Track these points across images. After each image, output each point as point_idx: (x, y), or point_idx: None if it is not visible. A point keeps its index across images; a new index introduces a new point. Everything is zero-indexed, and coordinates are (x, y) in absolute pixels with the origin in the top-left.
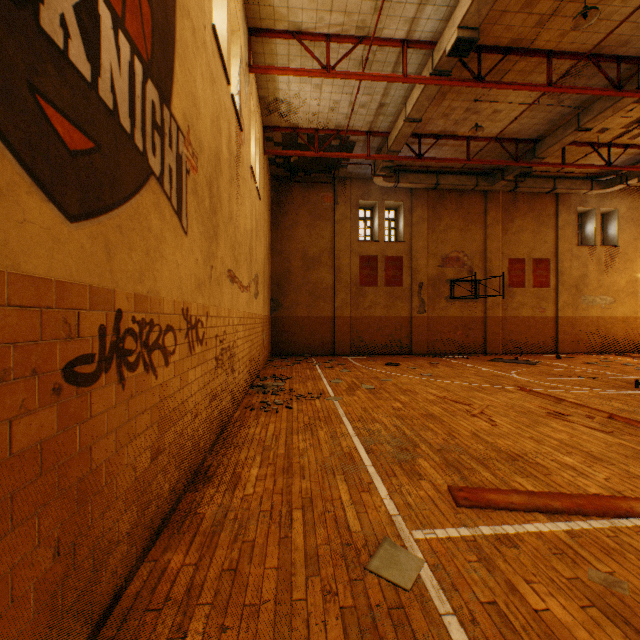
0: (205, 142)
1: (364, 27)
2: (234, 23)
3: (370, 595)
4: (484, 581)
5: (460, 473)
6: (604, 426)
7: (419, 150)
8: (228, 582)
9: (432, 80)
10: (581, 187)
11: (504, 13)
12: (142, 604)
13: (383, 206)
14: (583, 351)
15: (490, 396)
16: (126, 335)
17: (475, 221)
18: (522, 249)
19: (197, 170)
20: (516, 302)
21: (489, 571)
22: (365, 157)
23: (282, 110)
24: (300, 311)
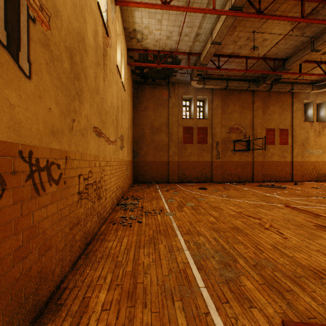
0: (63, 12)
1: None
2: None
3: None
4: None
5: (283, 297)
6: None
7: (218, 64)
8: None
9: (231, 12)
10: (307, 88)
11: None
12: None
13: (196, 99)
14: (307, 180)
15: (269, 211)
16: None
17: (247, 107)
18: (273, 123)
19: (49, 27)
20: (270, 153)
21: None
22: (187, 67)
23: (138, 37)
24: (149, 158)
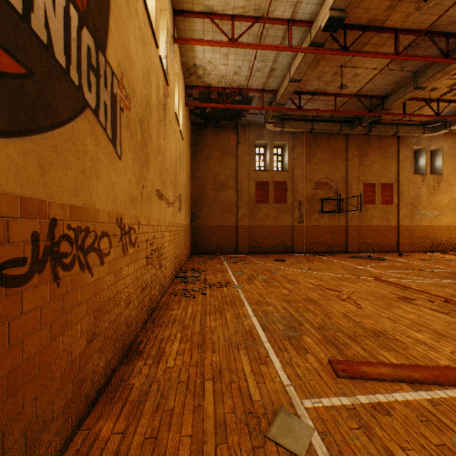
0: (137, 88)
1: (260, 9)
2: (162, 4)
3: None
4: (366, 448)
5: (337, 348)
6: (442, 308)
7: (299, 103)
8: (149, 450)
9: (310, 49)
10: (416, 131)
11: None
12: None
13: (273, 145)
14: (417, 250)
15: (354, 284)
16: (61, 240)
17: (339, 156)
18: (373, 176)
19: (130, 109)
20: (369, 215)
21: (369, 438)
22: (260, 108)
23: (199, 73)
24: (212, 221)
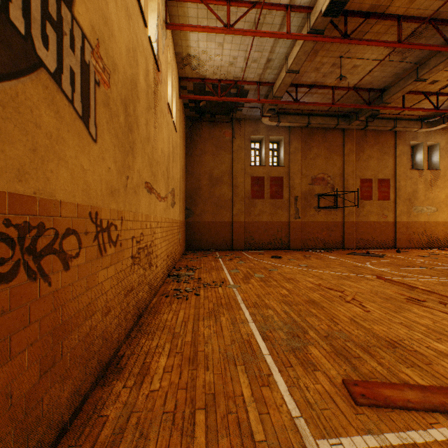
0: (119, 64)
1: None
2: None
3: None
4: None
5: (350, 362)
6: None
7: (296, 96)
8: None
9: (309, 37)
10: (414, 126)
11: None
12: None
13: (268, 140)
14: (414, 246)
15: (356, 284)
16: None
17: (336, 151)
18: (370, 172)
19: (109, 86)
20: (366, 211)
21: None
22: (256, 101)
23: (193, 64)
24: (207, 217)
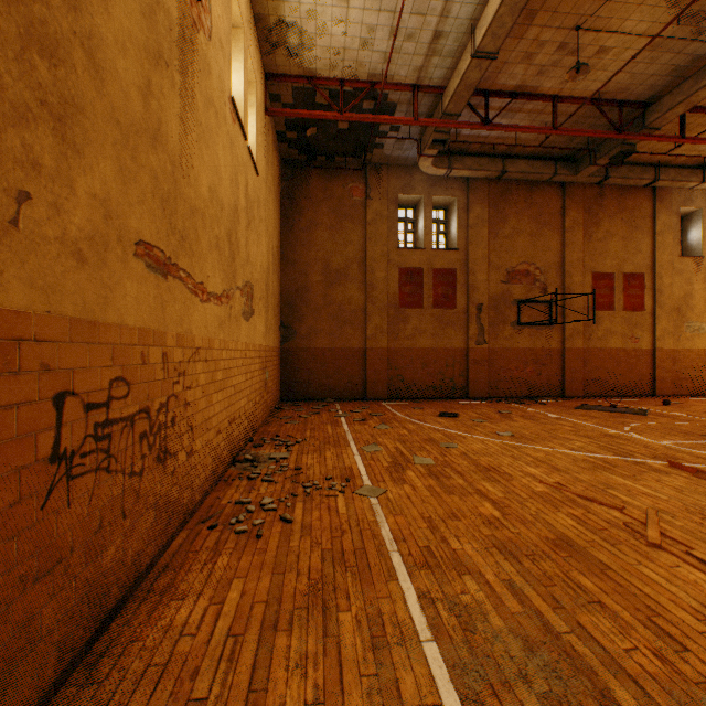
0: None
1: None
2: None
3: None
4: None
5: None
6: None
7: (486, 113)
8: None
9: None
10: (690, 178)
11: None
12: None
13: (430, 202)
14: (687, 393)
15: (638, 483)
16: None
17: (550, 224)
18: (610, 261)
19: None
20: (602, 330)
21: None
22: (411, 121)
23: (291, 43)
24: (320, 341)
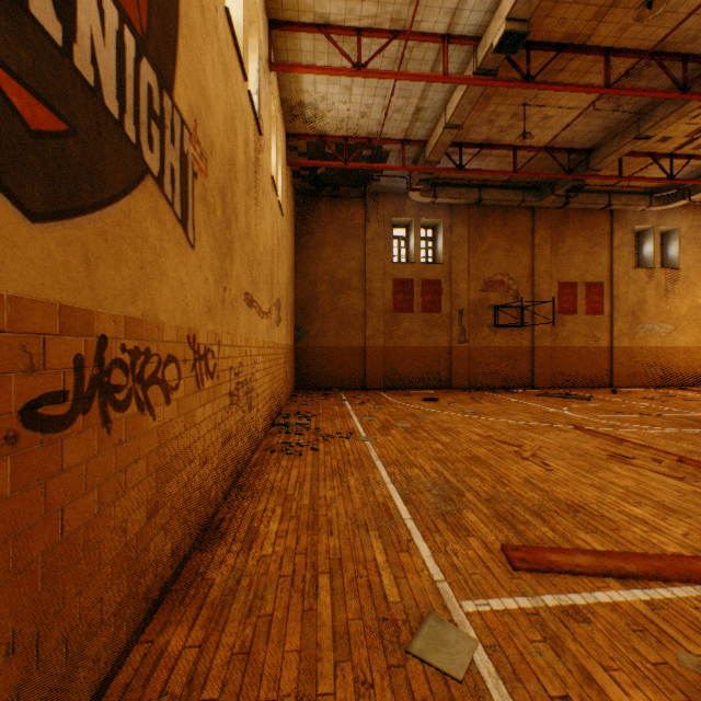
0: (217, 142)
1: (400, 20)
2: (252, 12)
3: (413, 687)
4: (552, 668)
5: (514, 528)
6: (674, 471)
7: (460, 161)
8: (239, 670)
9: (476, 80)
10: (639, 203)
11: (557, 4)
12: (131, 700)
13: (419, 224)
14: (641, 385)
15: (542, 436)
16: (113, 367)
17: (521, 241)
18: (573, 272)
19: (207, 174)
20: (567, 330)
21: (557, 654)
22: (400, 168)
23: (307, 115)
24: (327, 340)
